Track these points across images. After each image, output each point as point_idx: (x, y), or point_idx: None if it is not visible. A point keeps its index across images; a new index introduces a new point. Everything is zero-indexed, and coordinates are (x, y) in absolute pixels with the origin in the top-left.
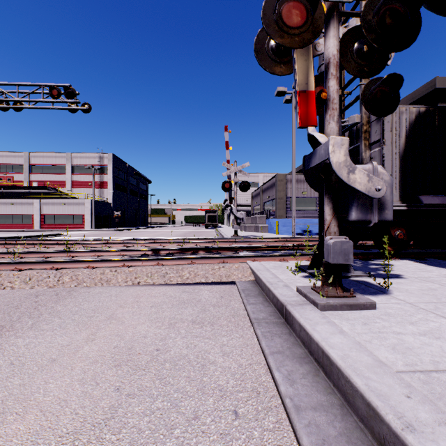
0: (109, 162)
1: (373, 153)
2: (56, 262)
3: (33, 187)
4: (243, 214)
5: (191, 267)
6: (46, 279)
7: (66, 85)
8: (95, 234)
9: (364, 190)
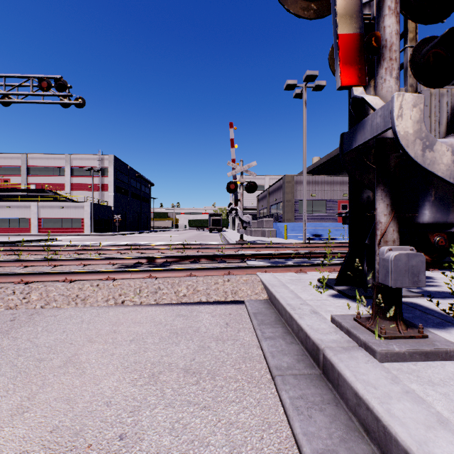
0: (110, 164)
1: None
2: (26, 274)
3: (31, 189)
4: (250, 218)
5: (189, 280)
6: (8, 297)
7: (57, 77)
8: (93, 239)
9: (447, 176)
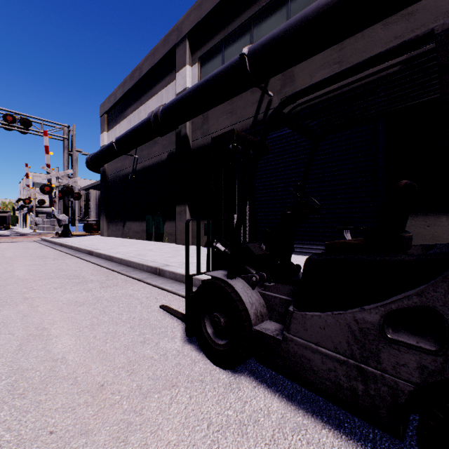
0: None
1: (90, 203)
2: None
3: None
4: (41, 219)
5: (16, 239)
6: None
7: None
8: None
9: (62, 219)
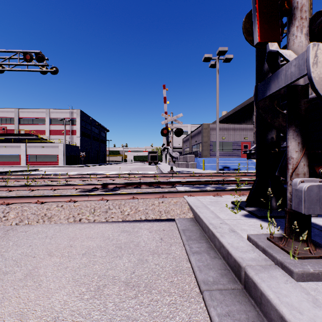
0: (77, 116)
1: None
2: (8, 197)
3: (21, 134)
4: (177, 154)
5: (132, 202)
6: None
7: (37, 51)
8: (64, 169)
9: None
